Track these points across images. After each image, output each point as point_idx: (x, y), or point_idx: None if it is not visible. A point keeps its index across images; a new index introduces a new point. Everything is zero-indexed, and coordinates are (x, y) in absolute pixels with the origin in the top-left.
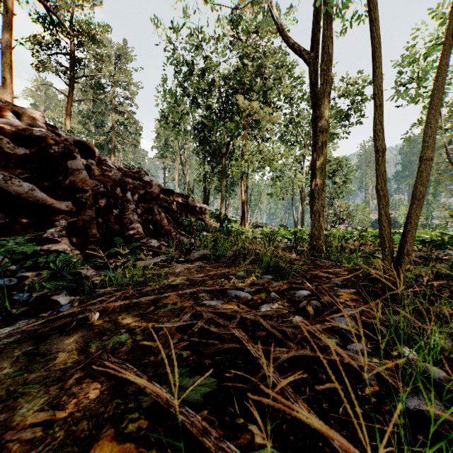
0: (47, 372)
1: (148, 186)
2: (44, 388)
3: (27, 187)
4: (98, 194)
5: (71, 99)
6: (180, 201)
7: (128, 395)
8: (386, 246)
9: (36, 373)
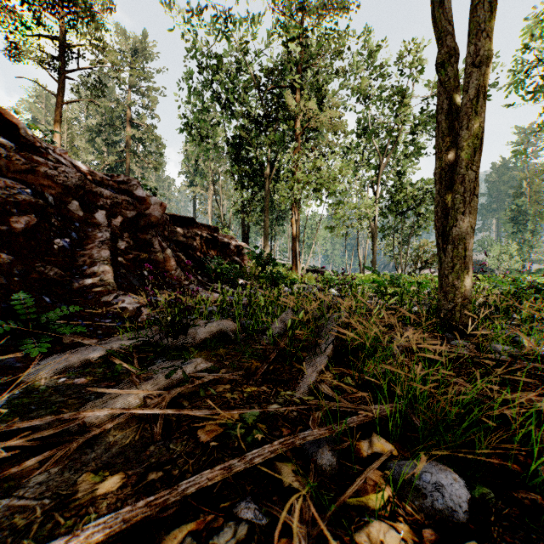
0: None
1: (143, 205)
2: None
3: None
4: (11, 205)
5: (62, 99)
6: (205, 235)
7: None
8: None
9: None
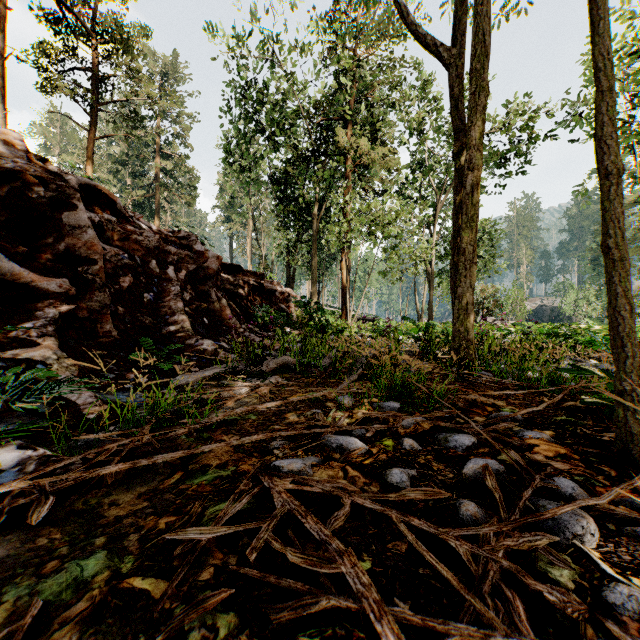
0: None
1: (201, 258)
2: None
3: None
4: (118, 268)
5: (94, 134)
6: (252, 282)
7: None
8: (626, 355)
9: None
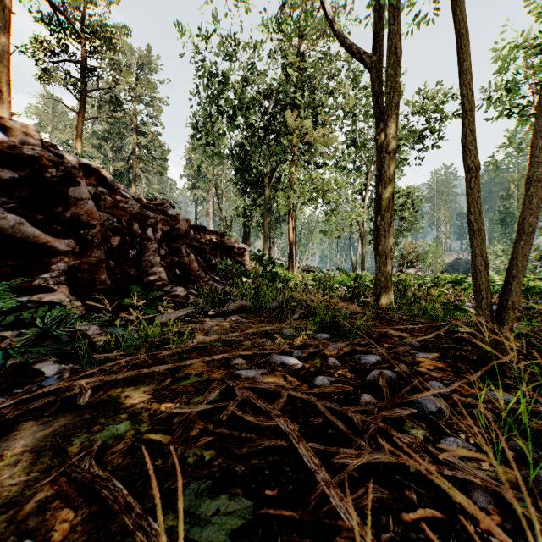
0: None
1: (174, 221)
2: None
3: (13, 221)
4: (109, 230)
5: (83, 117)
6: (214, 240)
7: (112, 533)
8: (483, 297)
9: None
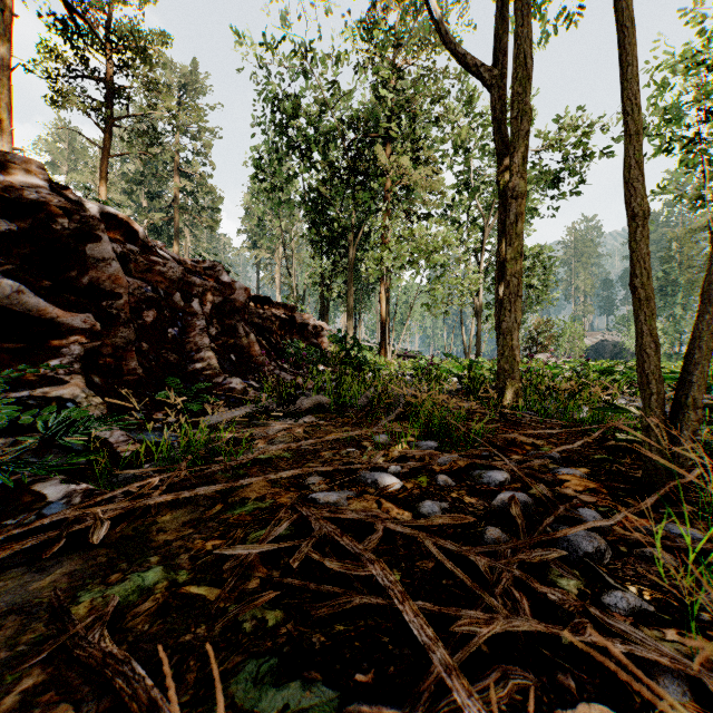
0: None
1: (228, 290)
2: None
3: (9, 288)
4: (141, 302)
5: (108, 153)
6: (282, 315)
7: None
8: (652, 392)
9: None
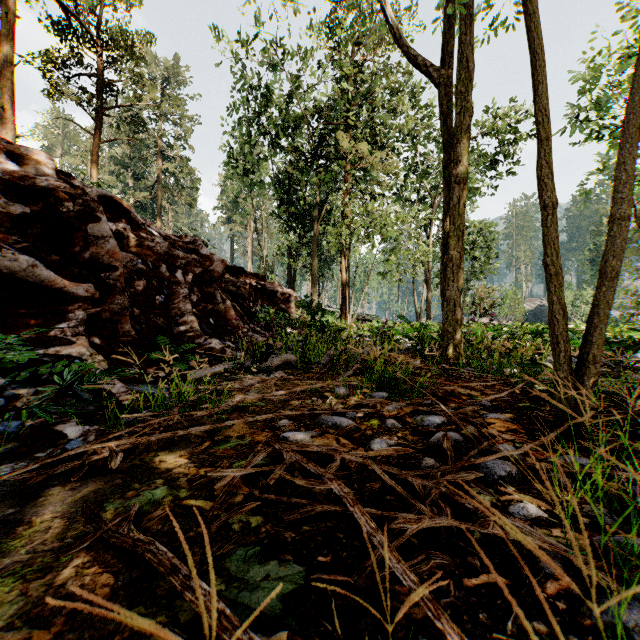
0: (30, 555)
1: (207, 262)
2: (21, 584)
3: (25, 263)
4: (133, 273)
5: (99, 139)
6: (254, 284)
7: (157, 598)
8: (561, 350)
9: (13, 556)
